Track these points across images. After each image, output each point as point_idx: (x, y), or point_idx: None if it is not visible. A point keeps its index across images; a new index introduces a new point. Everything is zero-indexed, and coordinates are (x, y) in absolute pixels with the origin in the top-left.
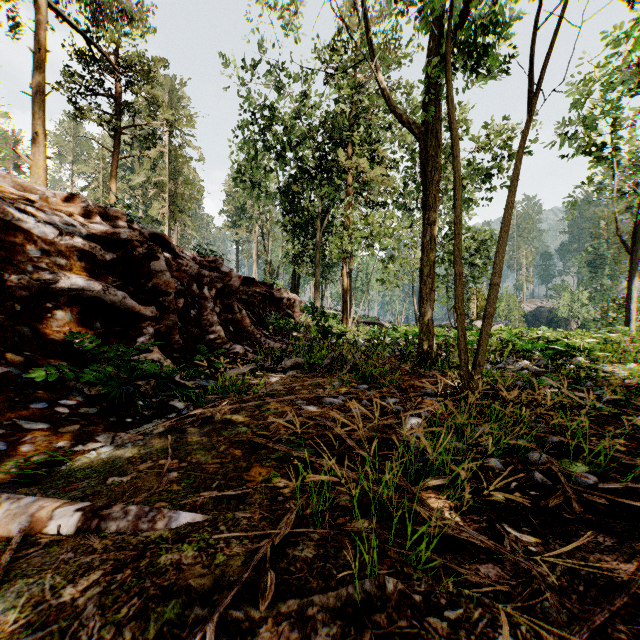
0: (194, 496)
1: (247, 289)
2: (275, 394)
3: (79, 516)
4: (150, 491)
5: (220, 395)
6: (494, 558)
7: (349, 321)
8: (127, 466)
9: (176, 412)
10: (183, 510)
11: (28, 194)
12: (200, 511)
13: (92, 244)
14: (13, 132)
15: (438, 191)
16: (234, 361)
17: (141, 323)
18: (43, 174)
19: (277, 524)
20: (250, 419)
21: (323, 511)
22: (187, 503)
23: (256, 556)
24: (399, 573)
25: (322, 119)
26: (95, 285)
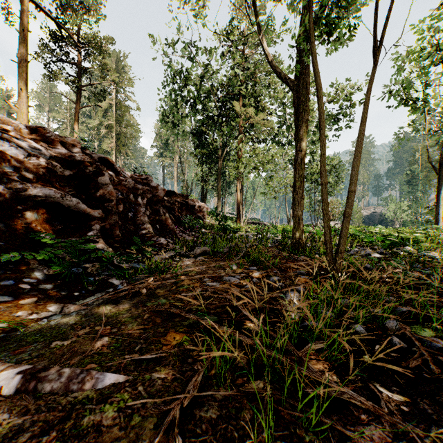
0: (119, 358)
1: (169, 199)
2: (188, 274)
3: (20, 378)
4: (84, 354)
5: (147, 274)
6: (373, 418)
7: (241, 222)
8: (69, 332)
9: (113, 287)
10: (109, 371)
11: (5, 125)
12: (123, 372)
13: (54, 163)
14: (7, 90)
15: (306, 127)
16: (159, 249)
17: (91, 222)
18: (26, 118)
19: (186, 384)
20: (169, 293)
21: (225, 372)
22: (113, 365)
23: (167, 418)
24: (293, 434)
25: (222, 80)
26: (55, 193)
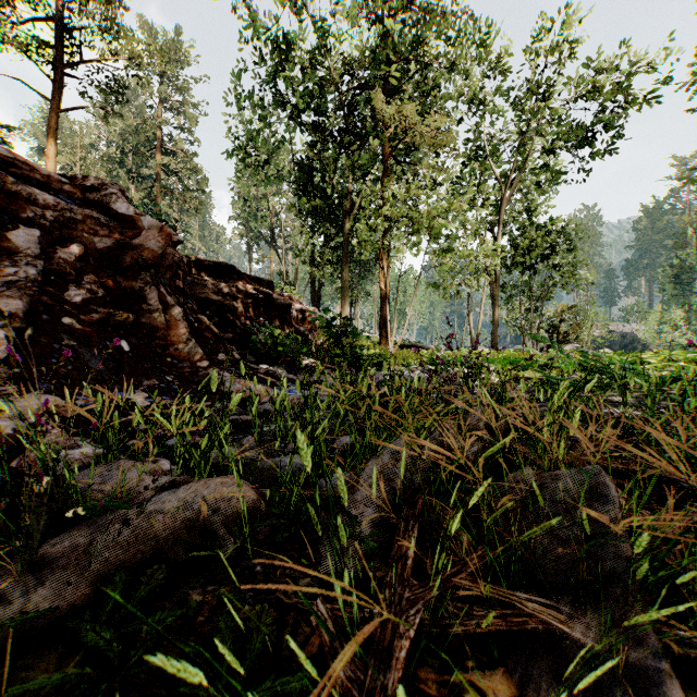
0: None
1: (221, 284)
2: None
3: None
4: None
5: None
6: None
7: (390, 344)
8: None
9: None
10: None
11: None
12: None
13: None
14: None
15: None
16: None
17: None
18: None
19: None
20: None
21: None
22: None
23: None
24: None
25: (351, 60)
26: None
